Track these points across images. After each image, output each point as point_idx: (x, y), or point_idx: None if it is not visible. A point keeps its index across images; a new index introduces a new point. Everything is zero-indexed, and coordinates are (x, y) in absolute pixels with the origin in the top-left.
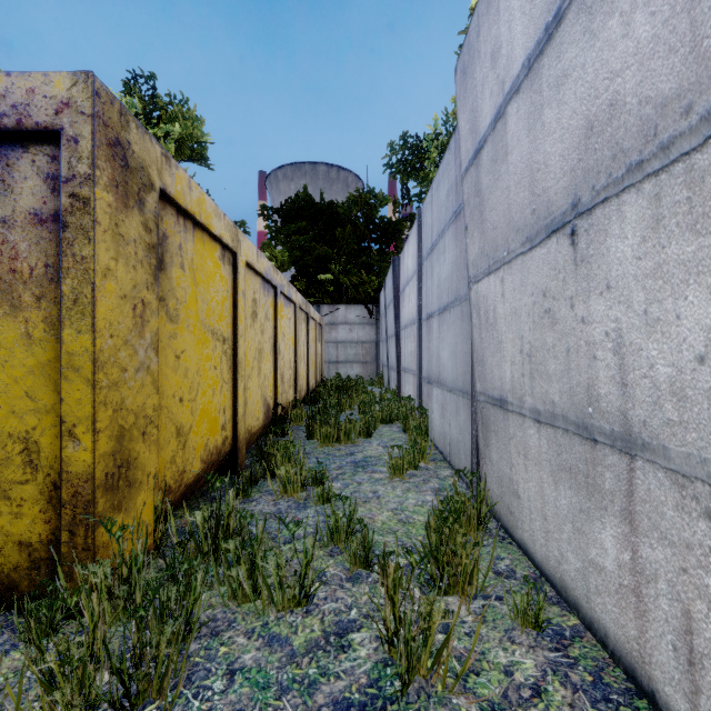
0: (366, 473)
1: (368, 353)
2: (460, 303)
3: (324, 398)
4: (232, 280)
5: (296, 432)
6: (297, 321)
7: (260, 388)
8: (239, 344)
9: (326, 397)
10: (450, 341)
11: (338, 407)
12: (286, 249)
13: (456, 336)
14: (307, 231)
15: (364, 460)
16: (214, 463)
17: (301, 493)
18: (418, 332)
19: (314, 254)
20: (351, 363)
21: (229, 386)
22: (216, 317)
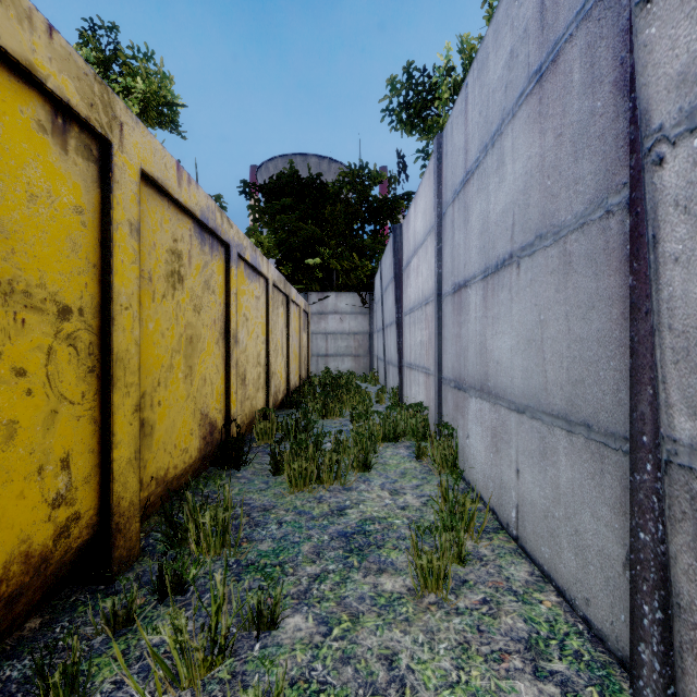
0: (366, 576)
1: (360, 346)
2: (558, 240)
3: (309, 400)
4: (100, 195)
5: (259, 459)
6: (269, 302)
7: (192, 399)
8: (117, 324)
9: (310, 398)
10: (520, 319)
11: (324, 413)
12: (269, 230)
13: (540, 307)
14: (293, 210)
15: (362, 530)
16: (26, 589)
17: (218, 668)
18: (436, 313)
19: (301, 236)
20: (342, 357)
21: (86, 407)
22: (22, 254)
